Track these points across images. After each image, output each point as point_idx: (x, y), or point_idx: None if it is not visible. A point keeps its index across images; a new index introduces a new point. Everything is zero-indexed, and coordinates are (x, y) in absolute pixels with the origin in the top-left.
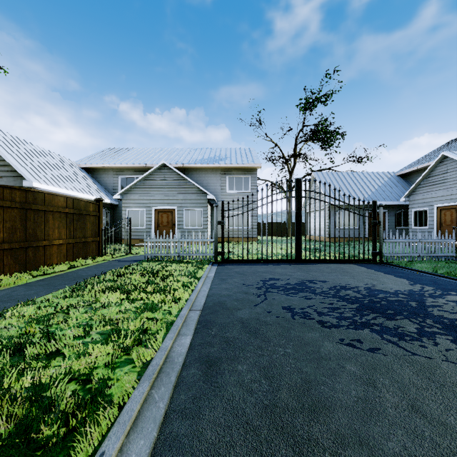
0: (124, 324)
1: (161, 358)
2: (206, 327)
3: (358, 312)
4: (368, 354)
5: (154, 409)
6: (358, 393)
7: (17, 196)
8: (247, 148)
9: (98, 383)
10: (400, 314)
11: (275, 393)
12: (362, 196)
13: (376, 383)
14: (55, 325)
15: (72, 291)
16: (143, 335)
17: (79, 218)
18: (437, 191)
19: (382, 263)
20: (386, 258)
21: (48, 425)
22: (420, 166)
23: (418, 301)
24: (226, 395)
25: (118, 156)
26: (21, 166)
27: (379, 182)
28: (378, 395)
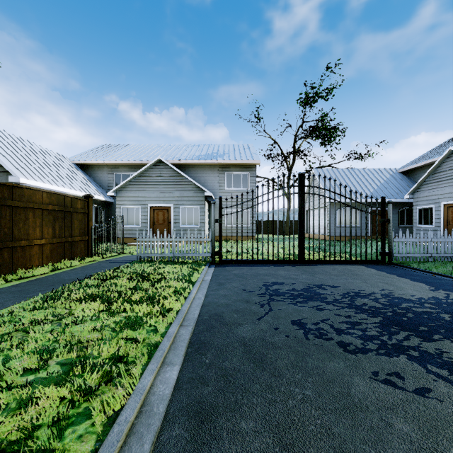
0: (95, 349)
1: (134, 408)
2: (198, 351)
3: (384, 329)
4: (417, 399)
5: None
6: None
7: None
8: (245, 145)
9: None
10: (436, 332)
11: None
12: (364, 193)
13: None
14: (6, 350)
15: (45, 300)
16: (116, 367)
17: (65, 216)
18: (444, 188)
19: (391, 263)
20: (396, 259)
21: None
22: (424, 162)
23: (450, 313)
24: None
25: (114, 153)
26: (7, 160)
27: (381, 179)
28: None
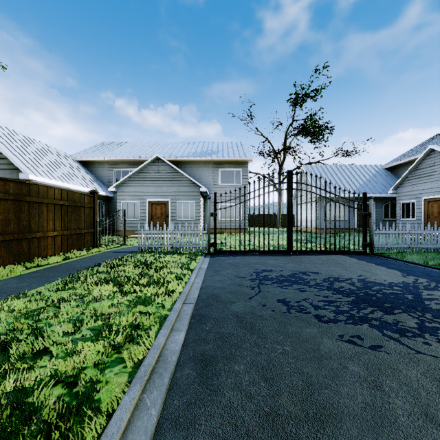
0: (116, 319)
1: (154, 357)
2: (200, 322)
3: (354, 305)
4: (370, 352)
5: (145, 417)
6: (365, 398)
7: (11, 187)
8: (238, 142)
9: (86, 388)
10: (397, 308)
11: (275, 398)
12: (350, 188)
13: (383, 386)
14: (45, 320)
15: (65, 284)
16: (135, 331)
17: (74, 210)
18: (424, 184)
19: (372, 254)
20: (376, 250)
21: (28, 438)
22: (407, 159)
23: (413, 294)
24: (223, 401)
25: (113, 150)
26: (17, 158)
27: (367, 175)
28: (387, 401)
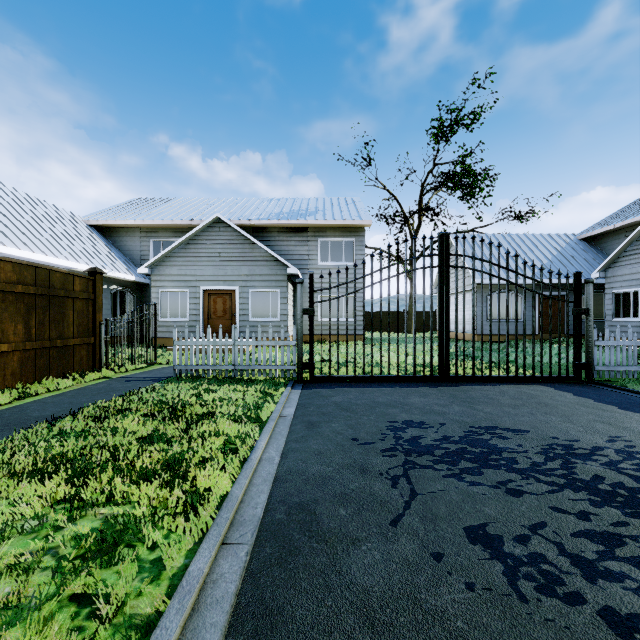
0: None
1: None
2: None
3: None
4: None
5: None
6: None
7: None
8: (349, 199)
9: None
10: None
11: None
12: (528, 270)
13: None
14: None
15: None
16: None
17: (50, 304)
18: None
19: (592, 382)
20: (599, 374)
21: None
22: (620, 223)
23: None
24: None
25: (151, 209)
26: None
27: (553, 249)
28: None
